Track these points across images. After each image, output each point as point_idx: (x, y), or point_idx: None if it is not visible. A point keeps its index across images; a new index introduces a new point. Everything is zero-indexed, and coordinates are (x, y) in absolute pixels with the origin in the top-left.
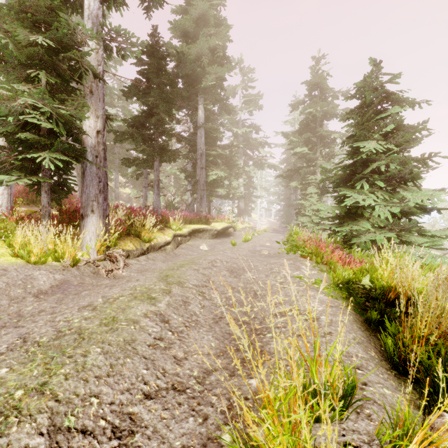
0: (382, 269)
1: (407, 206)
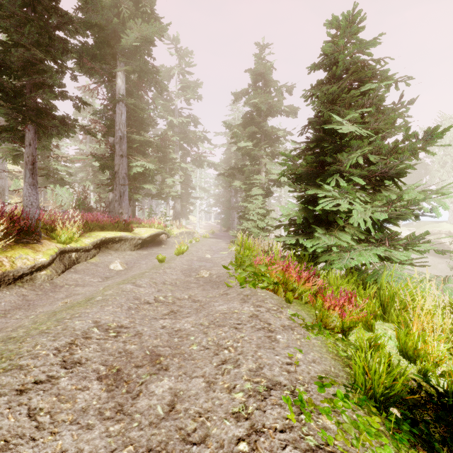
0: (411, 324)
1: (402, 211)
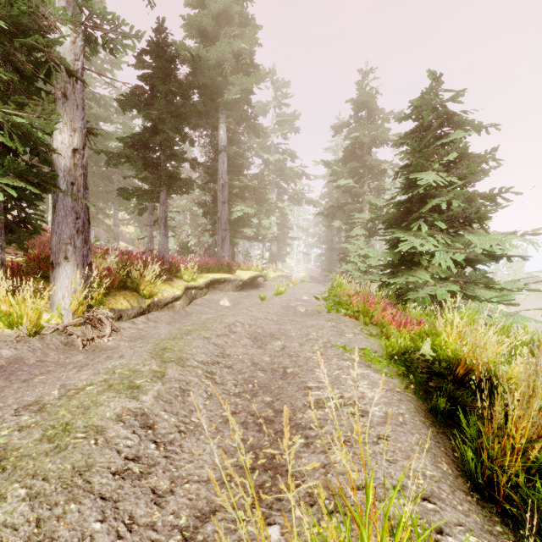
0: (446, 333)
1: (473, 252)
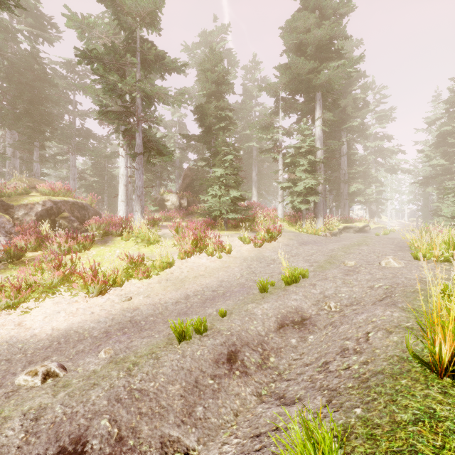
0: None
1: None
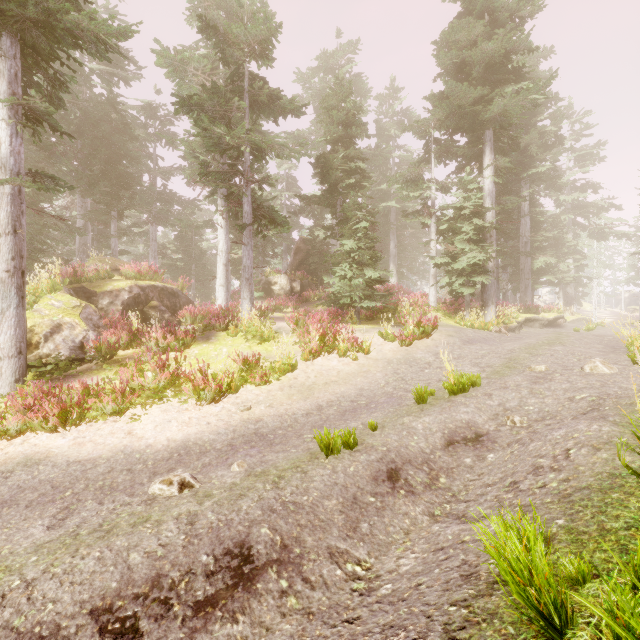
0: None
1: None
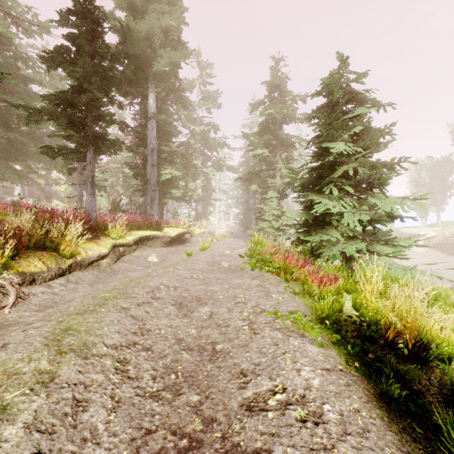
0: (364, 291)
1: (378, 214)
